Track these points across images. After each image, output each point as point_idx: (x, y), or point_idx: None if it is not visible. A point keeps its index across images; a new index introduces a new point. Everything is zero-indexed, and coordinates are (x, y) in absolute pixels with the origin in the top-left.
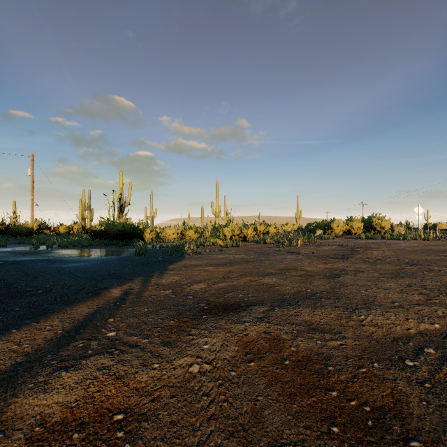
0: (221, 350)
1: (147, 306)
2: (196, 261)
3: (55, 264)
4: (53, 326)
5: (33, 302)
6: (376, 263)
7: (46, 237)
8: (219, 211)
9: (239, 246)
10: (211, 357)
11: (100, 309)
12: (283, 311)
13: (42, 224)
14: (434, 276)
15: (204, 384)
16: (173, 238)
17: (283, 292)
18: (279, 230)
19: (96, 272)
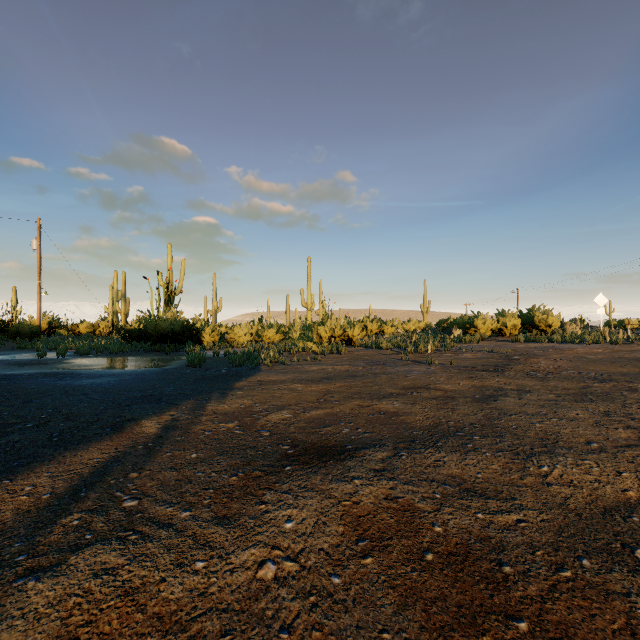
0: (314, 534)
1: (196, 450)
2: (277, 375)
3: (64, 380)
4: (36, 486)
5: (12, 444)
6: (547, 378)
7: (59, 339)
8: (312, 303)
9: (341, 353)
10: (298, 548)
11: (119, 455)
12: (415, 458)
13: (54, 321)
14: (639, 398)
15: (285, 605)
16: (245, 341)
17: (412, 426)
18: (398, 330)
19: (123, 393)
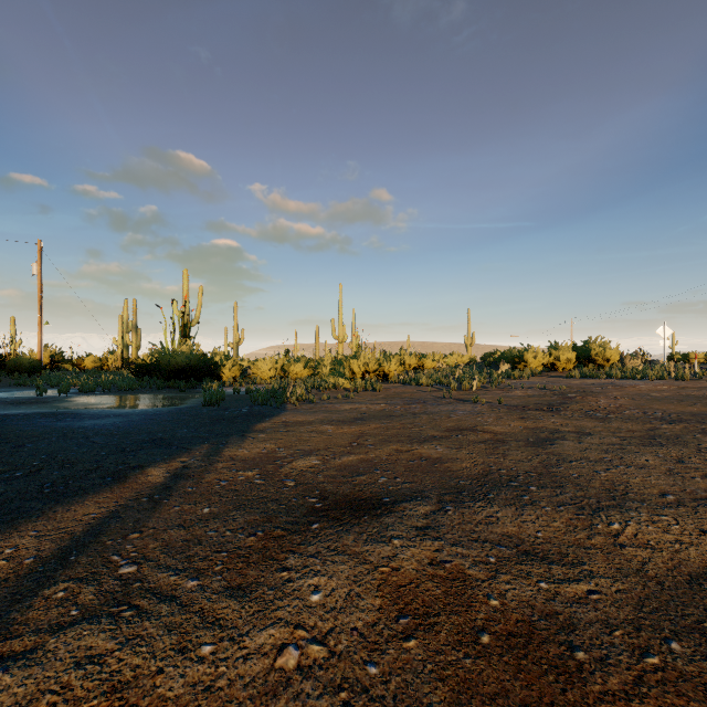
0: (346, 609)
1: (209, 504)
2: (305, 416)
3: (64, 421)
4: (19, 548)
5: None
6: (608, 419)
7: (63, 375)
8: (344, 334)
9: (376, 390)
10: (326, 627)
11: (120, 510)
12: (464, 513)
13: (56, 354)
14: None
15: (309, 704)
16: (269, 377)
17: (459, 474)
18: (439, 364)
19: (129, 436)
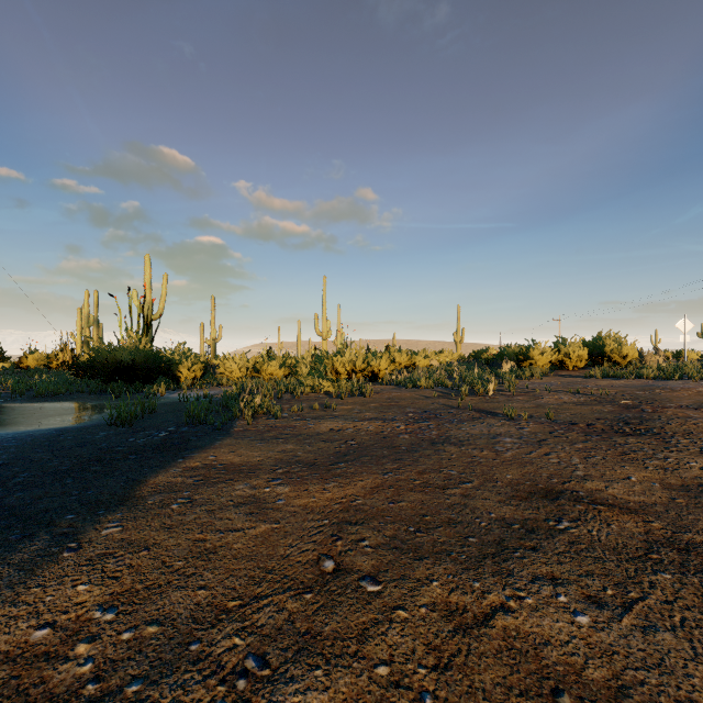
0: None
1: None
2: (251, 450)
3: None
4: None
5: None
6: None
7: None
8: (328, 330)
9: (365, 396)
10: None
11: None
12: None
13: None
14: None
15: None
16: (239, 377)
17: None
18: (432, 362)
19: None
